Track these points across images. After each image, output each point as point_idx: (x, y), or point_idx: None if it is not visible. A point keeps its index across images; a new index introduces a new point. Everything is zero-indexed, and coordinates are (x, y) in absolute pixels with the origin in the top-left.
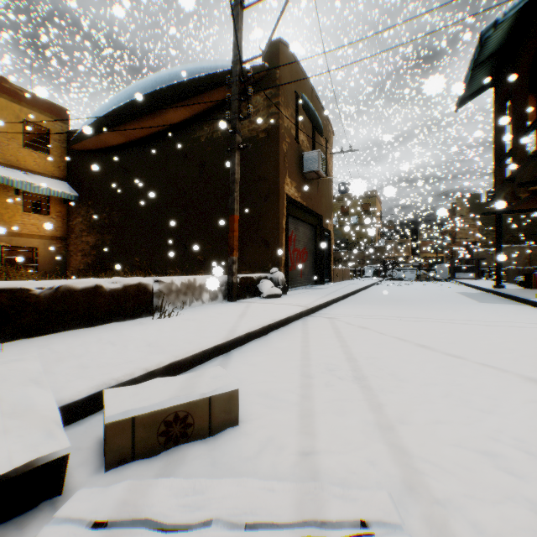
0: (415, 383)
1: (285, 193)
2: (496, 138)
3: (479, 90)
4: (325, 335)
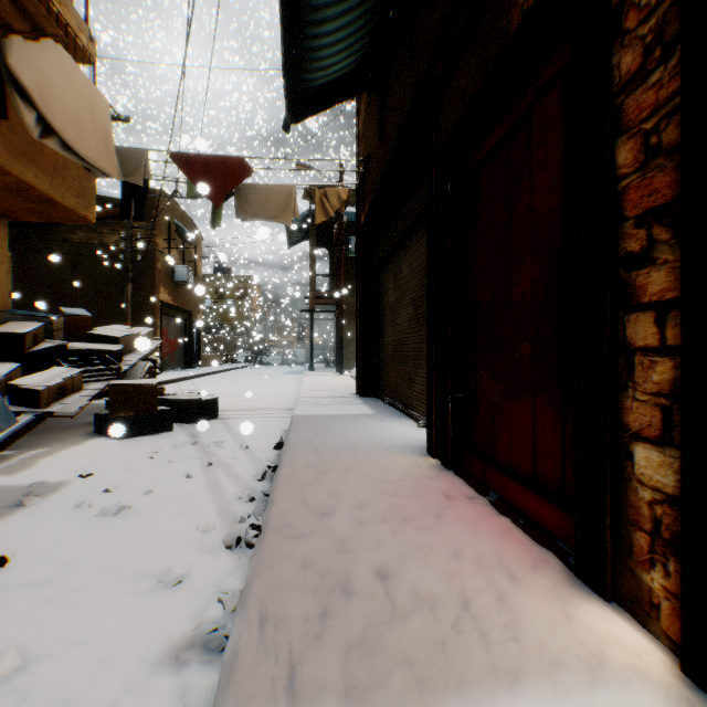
0: (213, 387)
1: (161, 299)
2: None
3: (301, 239)
4: (188, 384)
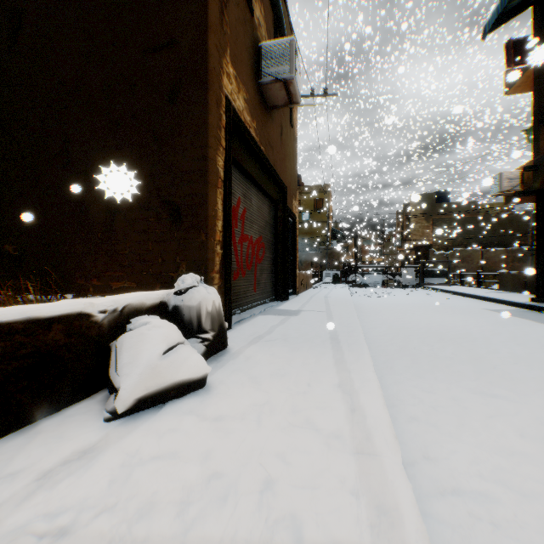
0: None
1: (224, 94)
2: (539, 82)
3: (518, 7)
4: None
